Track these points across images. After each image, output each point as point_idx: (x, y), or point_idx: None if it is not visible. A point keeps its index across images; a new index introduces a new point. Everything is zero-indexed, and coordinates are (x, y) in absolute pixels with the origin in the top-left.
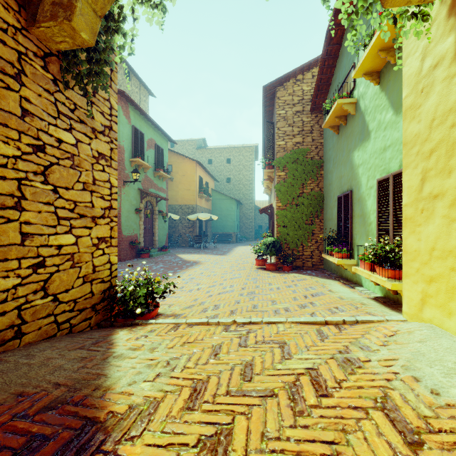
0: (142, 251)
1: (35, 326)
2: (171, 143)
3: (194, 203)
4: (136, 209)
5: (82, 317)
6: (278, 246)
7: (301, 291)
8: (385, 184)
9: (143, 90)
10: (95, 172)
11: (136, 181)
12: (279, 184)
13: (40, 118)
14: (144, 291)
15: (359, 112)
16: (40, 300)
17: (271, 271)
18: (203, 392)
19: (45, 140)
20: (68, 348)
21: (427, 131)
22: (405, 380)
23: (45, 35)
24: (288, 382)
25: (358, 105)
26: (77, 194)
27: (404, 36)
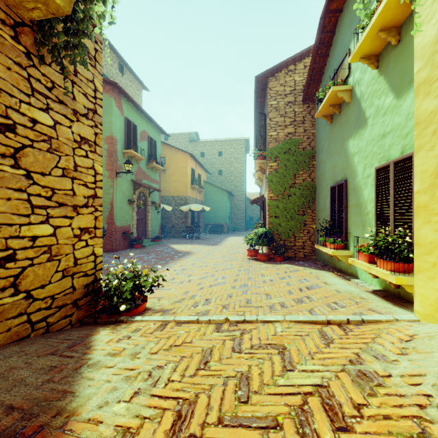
0: (134, 242)
1: (3, 328)
2: (164, 136)
3: (187, 194)
4: (129, 199)
5: (61, 314)
6: (270, 236)
7: (295, 283)
8: (385, 172)
9: (137, 84)
10: (76, 158)
11: (128, 172)
12: (271, 175)
13: (10, 94)
14: (130, 285)
15: (354, 99)
16: (10, 298)
17: (263, 261)
18: (189, 420)
19: (16, 119)
20: (38, 354)
21: None
22: None
23: (14, 0)
24: (293, 405)
25: (354, 92)
26: (55, 181)
27: None
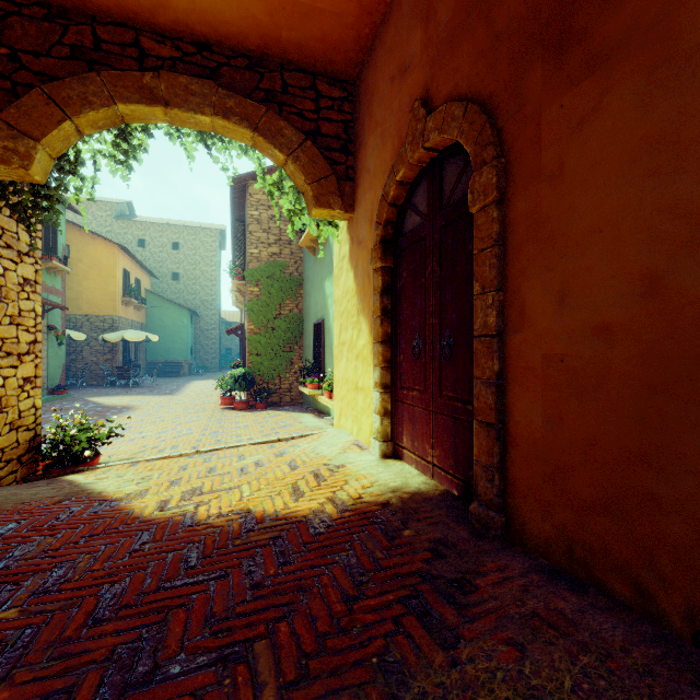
0: None
1: None
2: None
3: (116, 313)
4: None
5: (9, 469)
6: (250, 379)
7: (270, 425)
8: None
9: None
10: (20, 302)
11: None
12: (252, 302)
13: None
14: (89, 435)
15: (329, 243)
16: None
17: (241, 410)
18: (180, 482)
19: None
20: (24, 488)
21: (342, 298)
22: (307, 453)
23: None
24: (240, 467)
25: (328, 236)
26: (4, 330)
27: (325, 235)
